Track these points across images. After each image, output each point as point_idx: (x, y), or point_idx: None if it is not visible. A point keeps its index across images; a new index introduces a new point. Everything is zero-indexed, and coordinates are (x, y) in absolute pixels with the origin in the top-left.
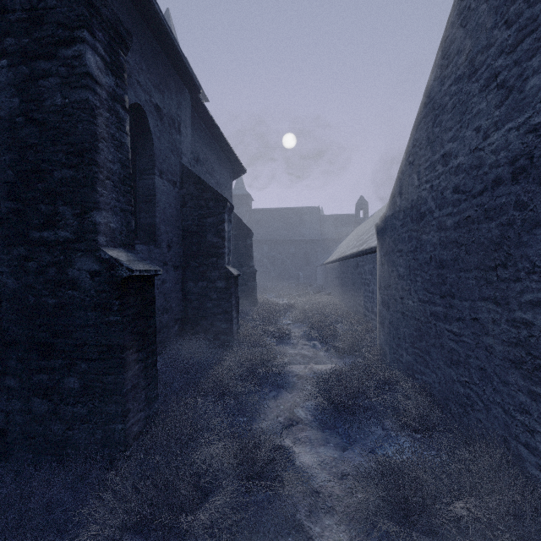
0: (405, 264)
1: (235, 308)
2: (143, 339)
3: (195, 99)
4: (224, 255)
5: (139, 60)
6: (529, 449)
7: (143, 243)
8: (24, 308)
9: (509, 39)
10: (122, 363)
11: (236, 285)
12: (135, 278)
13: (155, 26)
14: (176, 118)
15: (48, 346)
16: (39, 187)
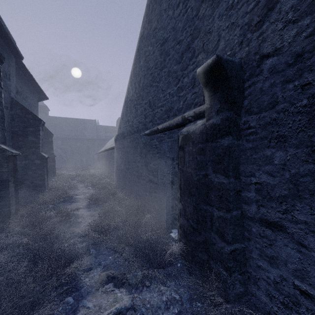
0: (121, 152)
1: (46, 173)
2: (14, 179)
3: (18, 60)
4: (40, 147)
5: None
6: (138, 195)
7: None
8: None
9: (136, 98)
10: (9, 186)
11: (46, 162)
12: (11, 156)
13: None
14: (7, 72)
15: None
16: None
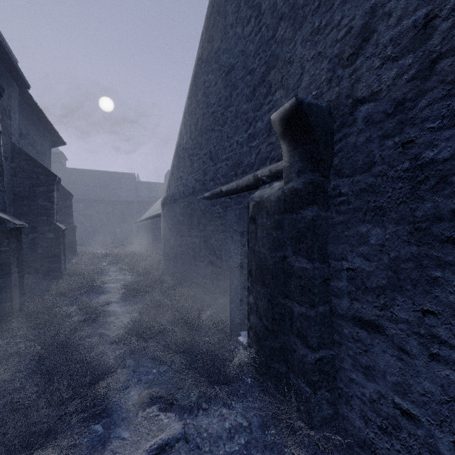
0: (171, 222)
1: (63, 252)
2: (18, 261)
3: (22, 89)
4: (54, 215)
5: None
6: (195, 283)
7: None
8: None
9: (192, 145)
10: (11, 271)
11: (63, 236)
12: (14, 228)
13: None
14: (7, 107)
15: None
16: None
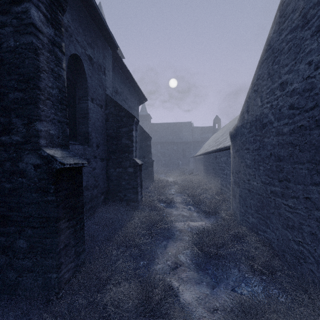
0: (251, 157)
1: (139, 185)
2: (73, 211)
3: (115, 54)
4: (132, 152)
5: (77, 26)
6: None
7: (80, 144)
8: None
9: None
10: (56, 230)
11: (140, 170)
12: (67, 169)
13: (87, 4)
14: (102, 65)
15: (5, 217)
16: None
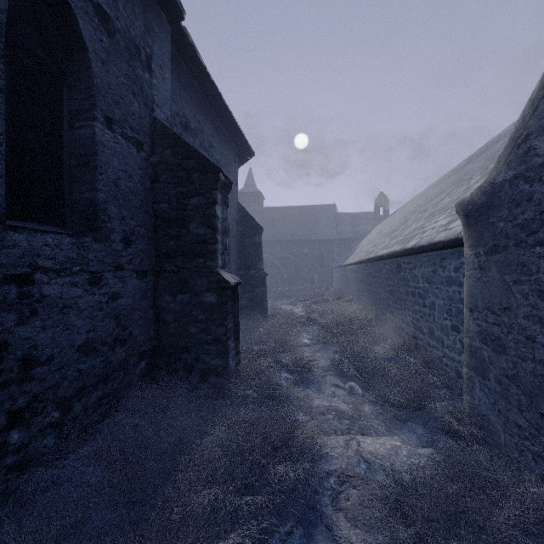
0: None
1: (232, 333)
2: None
3: (179, 35)
4: (215, 254)
5: None
6: None
7: (76, 233)
8: None
9: None
10: None
11: (234, 298)
12: None
13: None
14: (142, 46)
15: None
16: None
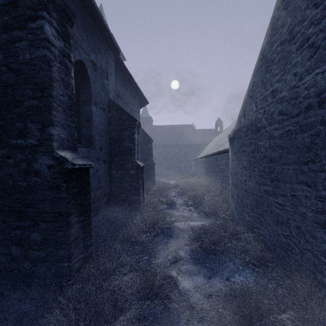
0: (247, 159)
1: (141, 186)
2: (82, 208)
3: (117, 58)
4: (134, 154)
5: (82, 33)
6: None
7: (84, 146)
8: (6, 189)
9: (316, 15)
10: (68, 223)
11: (142, 172)
12: (77, 169)
13: (91, 12)
14: (105, 70)
15: (21, 212)
16: (15, 111)
